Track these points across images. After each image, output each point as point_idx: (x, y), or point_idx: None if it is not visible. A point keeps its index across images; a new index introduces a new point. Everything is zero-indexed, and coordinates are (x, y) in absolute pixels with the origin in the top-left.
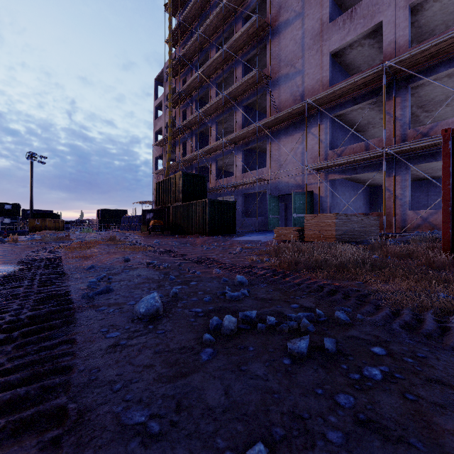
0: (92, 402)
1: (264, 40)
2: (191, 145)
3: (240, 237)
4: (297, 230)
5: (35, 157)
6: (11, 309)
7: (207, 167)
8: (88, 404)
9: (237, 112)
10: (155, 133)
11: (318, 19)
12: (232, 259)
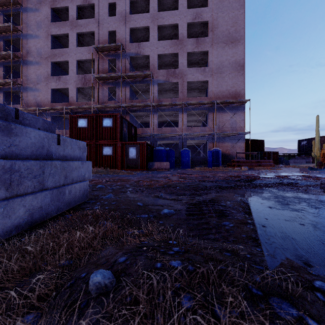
0: None
1: (18, 63)
2: None
3: None
4: None
5: None
6: None
7: None
8: None
9: None
10: None
11: (46, 71)
12: None
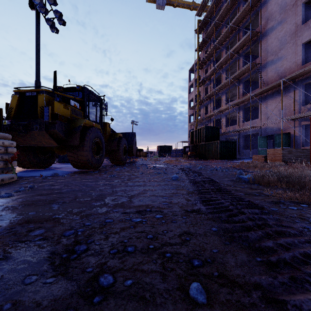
0: (197, 171)
1: (256, 41)
2: (210, 107)
3: (237, 161)
4: (264, 157)
5: (134, 122)
6: (179, 167)
7: (220, 119)
8: (197, 171)
9: (239, 86)
10: (189, 101)
11: (293, 23)
12: (223, 166)
